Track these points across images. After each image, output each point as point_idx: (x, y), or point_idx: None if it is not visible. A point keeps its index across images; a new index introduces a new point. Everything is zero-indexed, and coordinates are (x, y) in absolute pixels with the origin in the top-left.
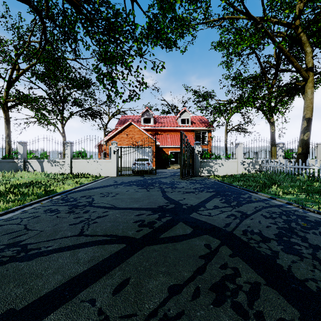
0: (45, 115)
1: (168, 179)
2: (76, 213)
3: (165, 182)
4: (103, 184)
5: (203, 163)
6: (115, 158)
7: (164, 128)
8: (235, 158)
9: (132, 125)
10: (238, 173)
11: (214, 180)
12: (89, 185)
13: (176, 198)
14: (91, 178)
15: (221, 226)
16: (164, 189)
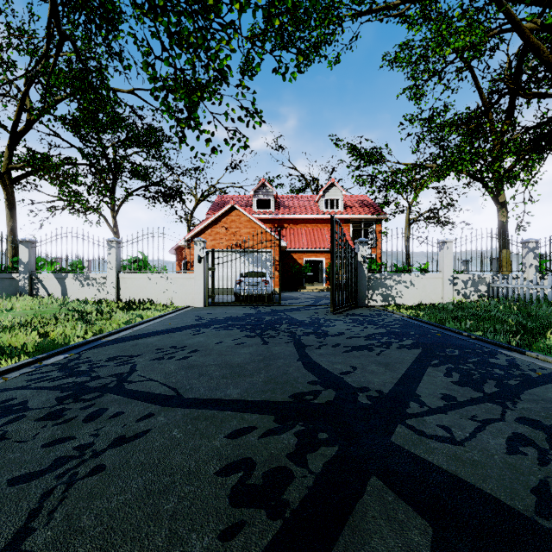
0: (78, 193)
1: (305, 314)
2: (64, 420)
3: (301, 321)
4: (171, 325)
5: (373, 280)
6: (201, 270)
7: (294, 217)
8: (439, 270)
9: (236, 211)
10: (445, 301)
11: (400, 315)
12: (143, 327)
13: (333, 366)
14: (152, 311)
15: (526, 507)
16: (300, 339)
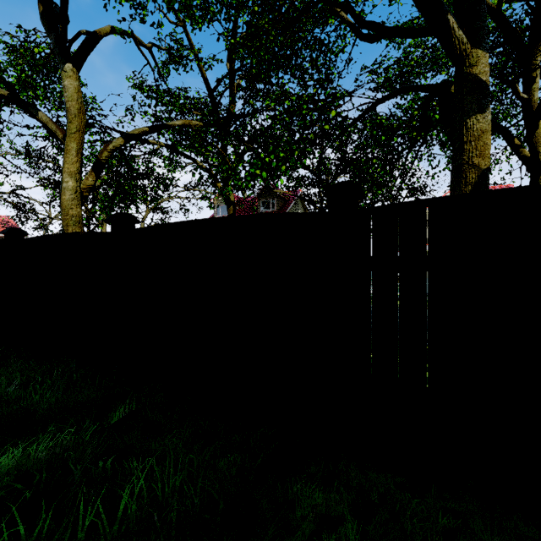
0: None
1: None
2: None
3: None
4: None
5: None
6: None
7: None
8: None
9: None
10: None
11: None
12: None
13: None
14: None
15: None
16: None
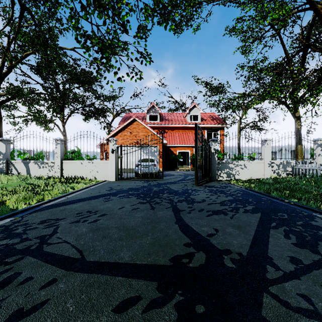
0: (40, 111)
1: (179, 186)
2: None
3: (176, 191)
4: (91, 194)
5: (221, 164)
6: (113, 158)
7: (171, 126)
8: (262, 158)
9: (136, 122)
10: (266, 177)
11: (239, 187)
12: (73, 195)
13: (201, 228)
14: (81, 184)
15: None
16: (176, 205)
